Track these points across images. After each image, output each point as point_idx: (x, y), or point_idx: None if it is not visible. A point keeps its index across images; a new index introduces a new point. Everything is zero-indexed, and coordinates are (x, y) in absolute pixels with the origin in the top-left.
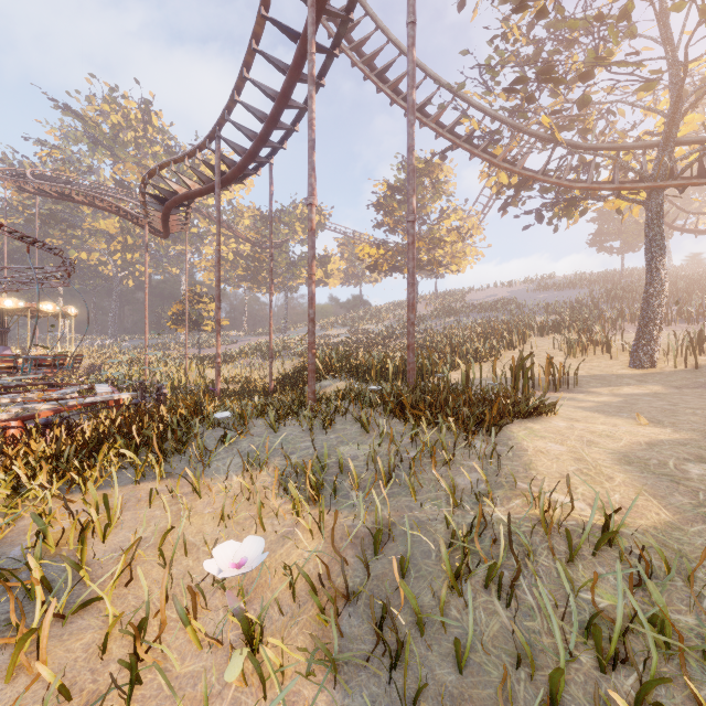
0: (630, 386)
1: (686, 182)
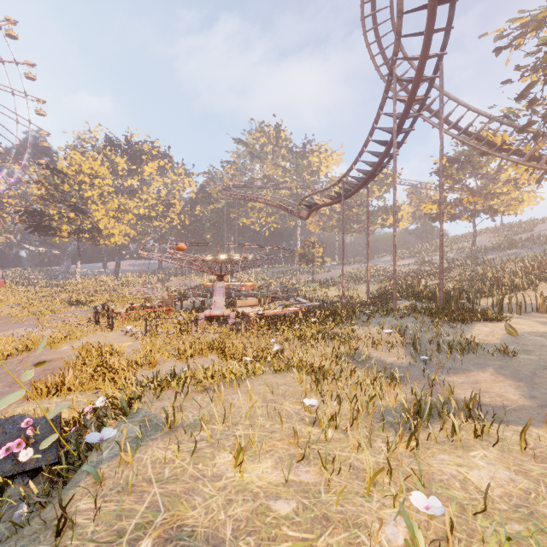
0: None
1: None
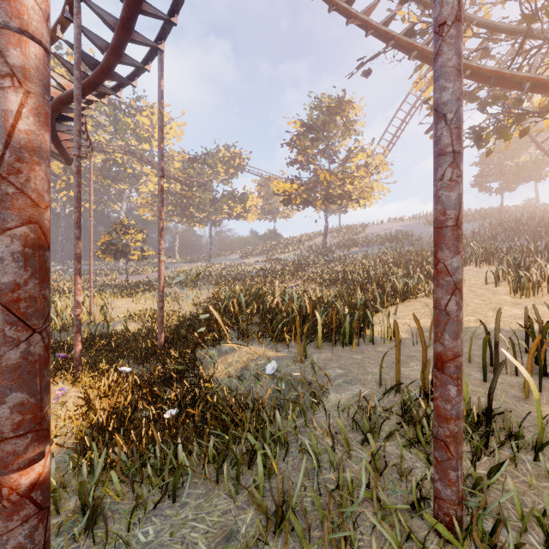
0: None
1: None
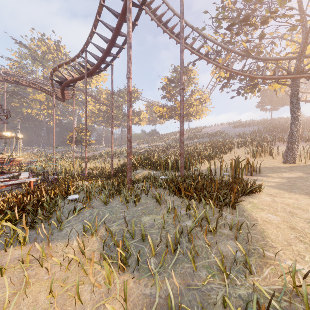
0: (286, 173)
1: None
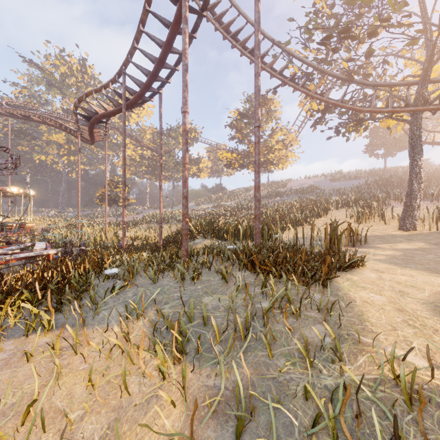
0: (403, 243)
1: (437, 107)
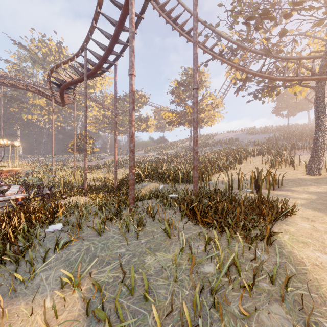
0: (313, 186)
1: None
